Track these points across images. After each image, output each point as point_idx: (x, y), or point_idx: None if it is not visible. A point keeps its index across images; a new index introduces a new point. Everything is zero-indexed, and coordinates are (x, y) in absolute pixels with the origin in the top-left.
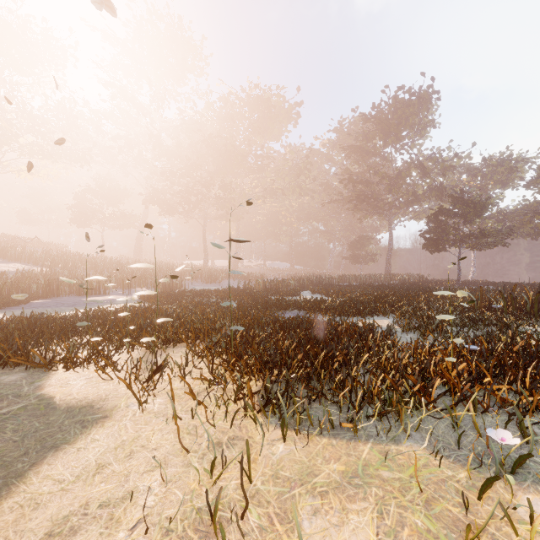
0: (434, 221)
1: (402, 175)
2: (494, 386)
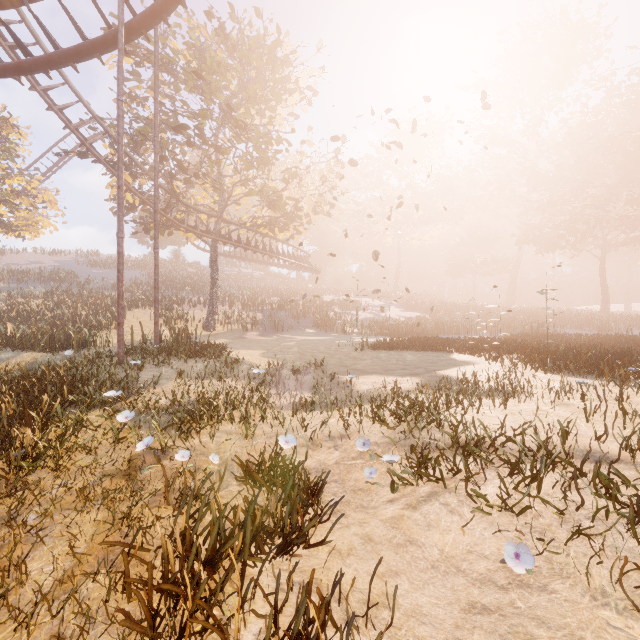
0: None
1: None
2: None
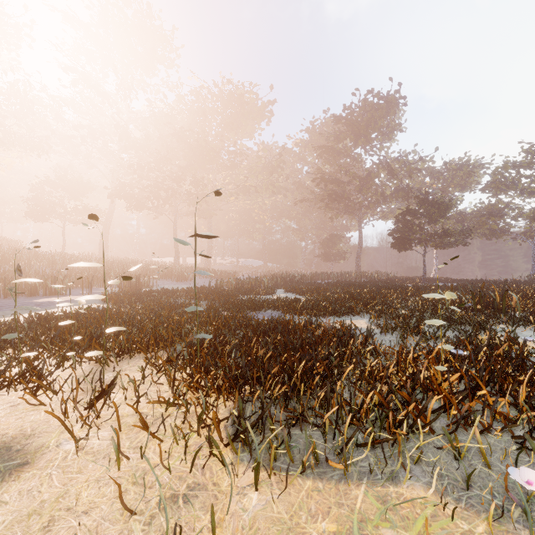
0: (402, 221)
1: (372, 176)
2: (490, 399)
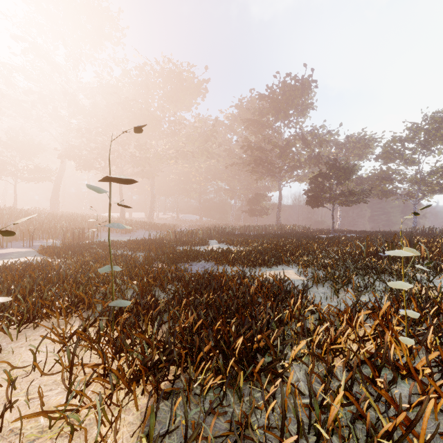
0: (315, 182)
1: (290, 145)
2: None
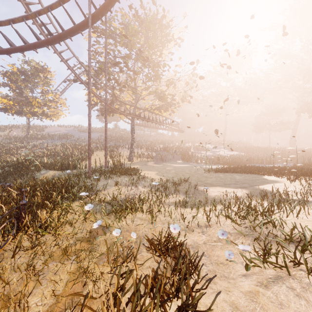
0: None
1: None
2: None
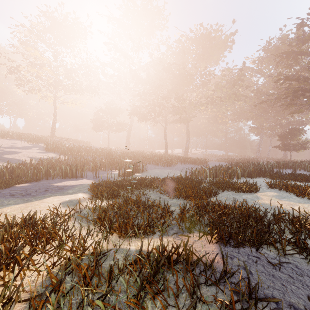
0: None
1: None
2: None
